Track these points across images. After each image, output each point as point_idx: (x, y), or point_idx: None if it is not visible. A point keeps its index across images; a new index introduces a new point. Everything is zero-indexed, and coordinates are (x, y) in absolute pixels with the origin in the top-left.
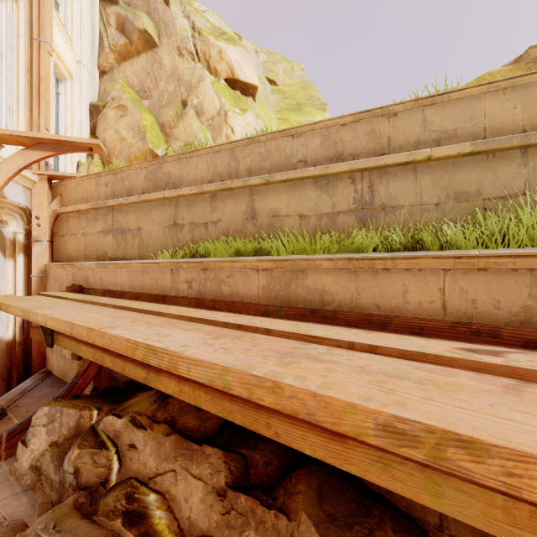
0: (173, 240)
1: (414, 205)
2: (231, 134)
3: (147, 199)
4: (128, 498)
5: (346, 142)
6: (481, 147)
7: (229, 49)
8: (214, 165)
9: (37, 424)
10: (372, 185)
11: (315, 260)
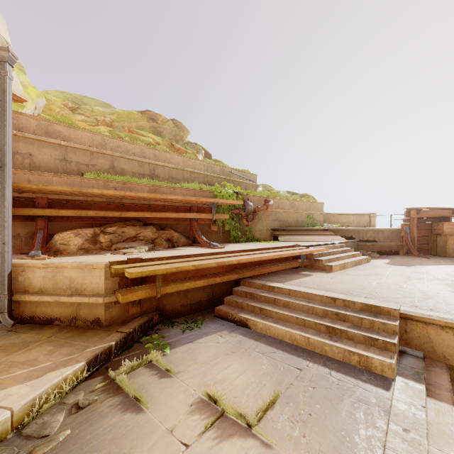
0: (63, 167)
1: (164, 177)
2: None
3: (45, 140)
4: (136, 238)
5: (147, 153)
6: (177, 168)
7: None
8: (93, 140)
9: (67, 238)
10: (154, 169)
11: (163, 186)
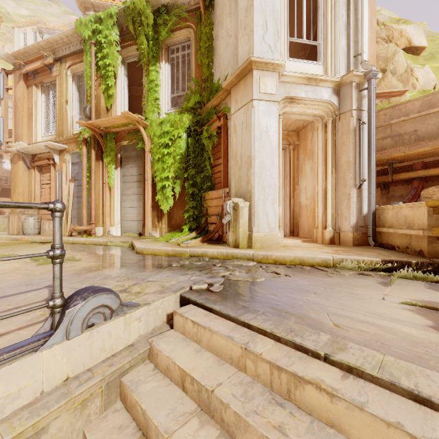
0: None
1: None
2: (415, 82)
3: (427, 113)
4: None
5: None
6: None
7: (407, 28)
8: None
9: (431, 192)
10: None
11: None
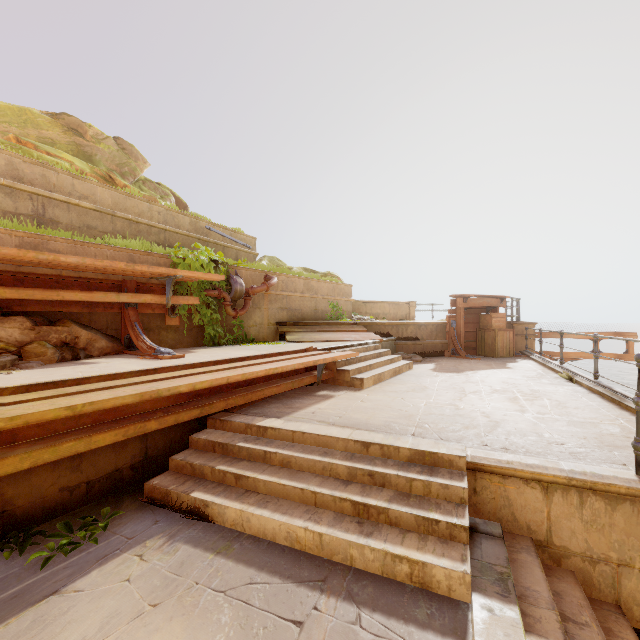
0: None
1: (68, 224)
2: None
3: None
4: None
5: (27, 173)
6: (99, 209)
7: None
8: None
9: None
10: (45, 206)
11: (56, 238)
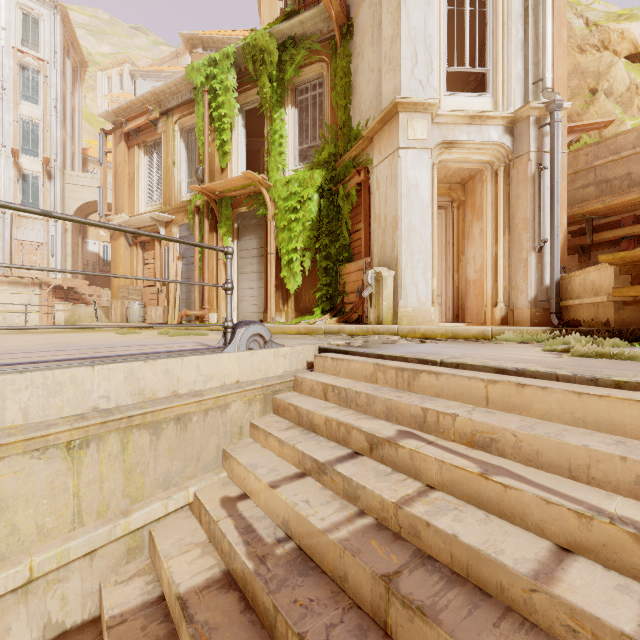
0: None
1: None
2: None
3: None
4: None
5: None
6: None
7: (632, 27)
8: None
9: None
10: None
11: None
